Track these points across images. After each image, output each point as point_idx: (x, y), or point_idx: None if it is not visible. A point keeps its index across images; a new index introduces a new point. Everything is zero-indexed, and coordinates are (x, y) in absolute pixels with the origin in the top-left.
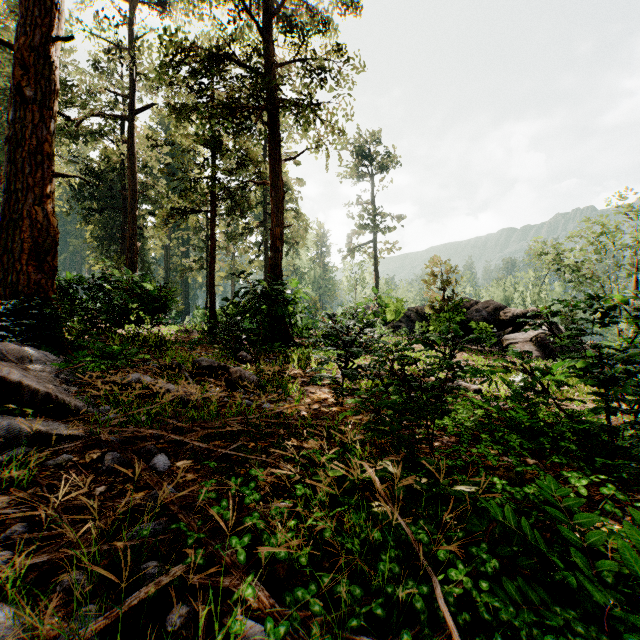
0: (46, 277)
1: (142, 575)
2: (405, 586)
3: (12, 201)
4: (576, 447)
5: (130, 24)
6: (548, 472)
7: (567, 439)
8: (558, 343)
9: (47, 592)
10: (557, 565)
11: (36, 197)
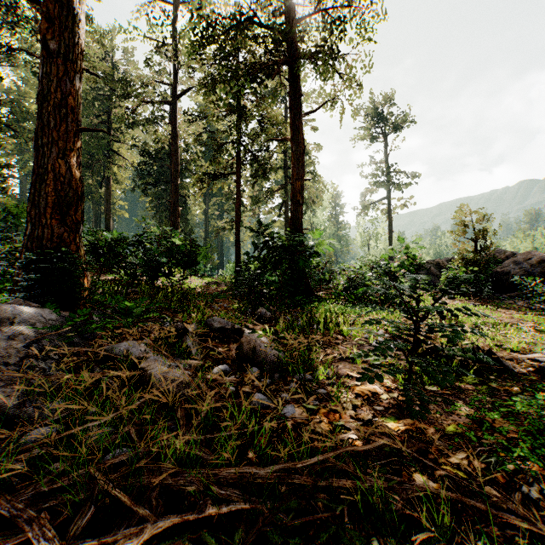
0: (68, 231)
1: None
2: None
3: (39, 156)
4: None
5: (173, 24)
6: None
7: None
8: None
9: None
10: None
11: (59, 151)
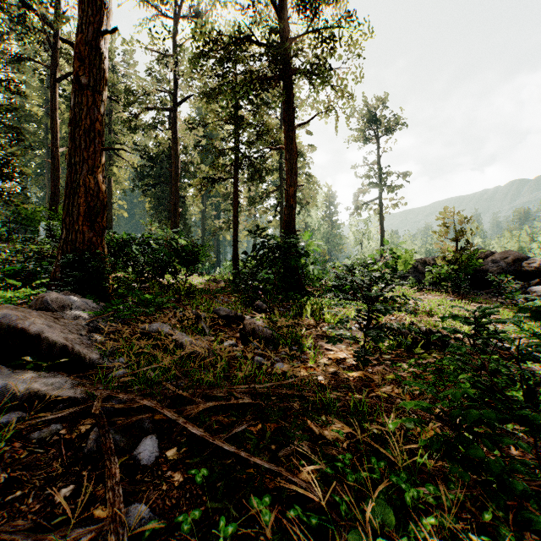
0: (96, 235)
1: None
2: None
3: (72, 173)
4: None
5: (174, 34)
6: None
7: None
8: None
9: None
10: None
11: (89, 168)
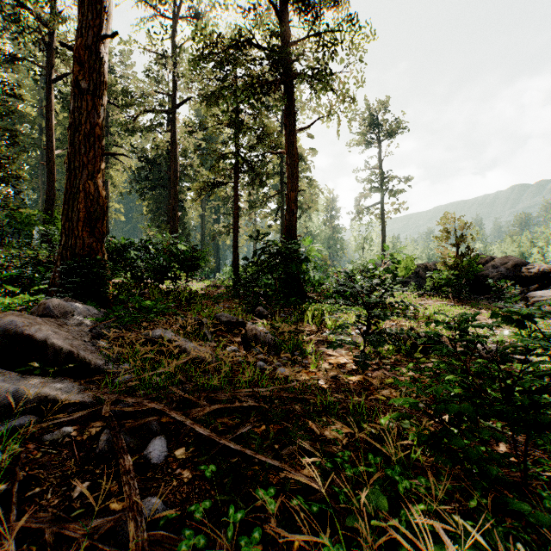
0: (96, 241)
1: None
2: None
3: (71, 178)
4: None
5: (173, 34)
6: None
7: None
8: None
9: None
10: None
11: (89, 173)
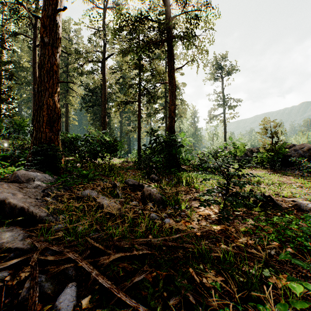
0: (54, 134)
1: None
2: None
3: (39, 96)
4: None
5: (103, 18)
6: None
7: None
8: None
9: None
10: None
11: (49, 93)
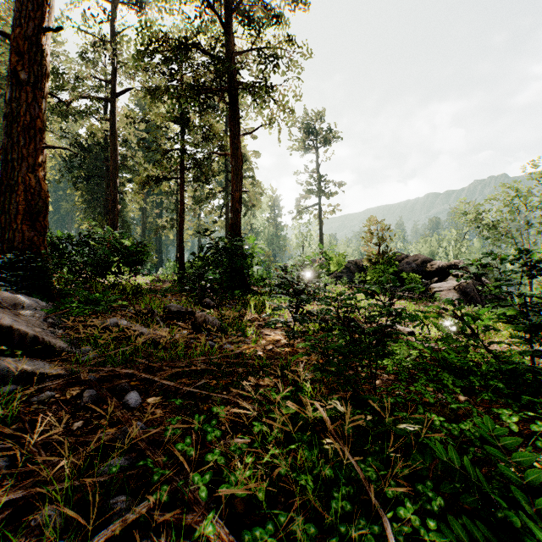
0: (38, 234)
1: (111, 509)
2: (357, 525)
3: (9, 169)
4: (503, 385)
5: (112, 20)
6: (479, 408)
7: (494, 377)
8: (486, 292)
9: (22, 527)
10: (499, 503)
11: (29, 166)
